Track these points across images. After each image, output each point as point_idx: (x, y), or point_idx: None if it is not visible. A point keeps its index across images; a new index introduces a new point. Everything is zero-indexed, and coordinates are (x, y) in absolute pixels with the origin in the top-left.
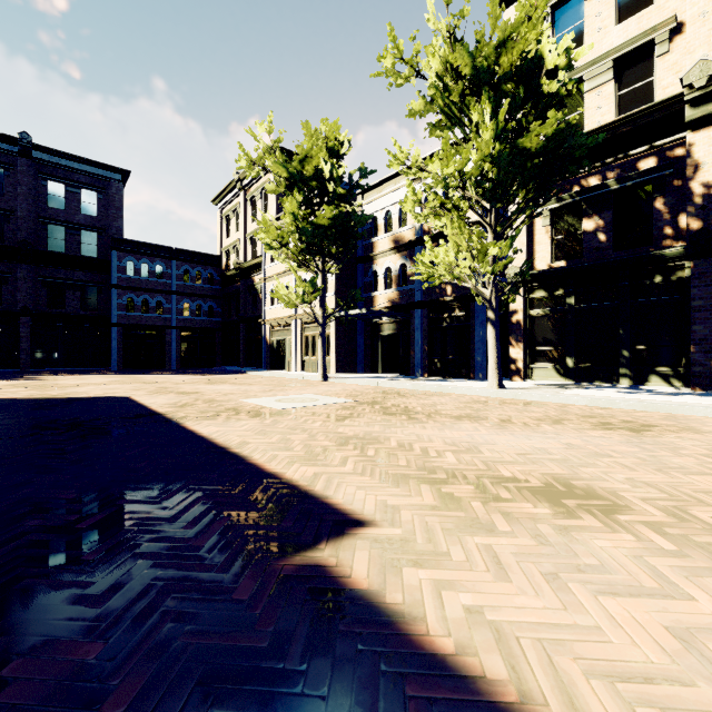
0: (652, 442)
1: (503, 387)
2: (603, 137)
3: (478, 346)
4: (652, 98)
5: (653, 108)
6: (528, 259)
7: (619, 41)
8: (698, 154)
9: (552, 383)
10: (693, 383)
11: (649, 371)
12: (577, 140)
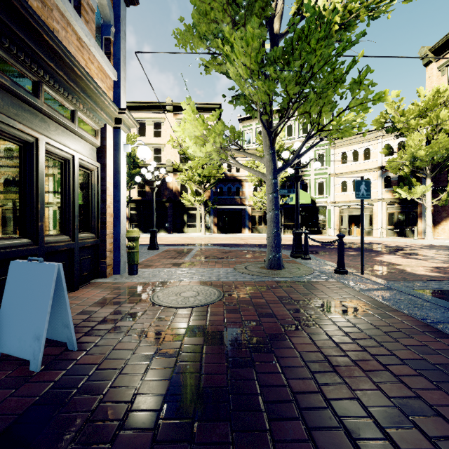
0: None
1: None
2: None
3: None
4: (161, 160)
5: (161, 164)
6: (130, 195)
7: (154, 142)
8: None
9: None
10: (168, 232)
11: (160, 229)
12: None
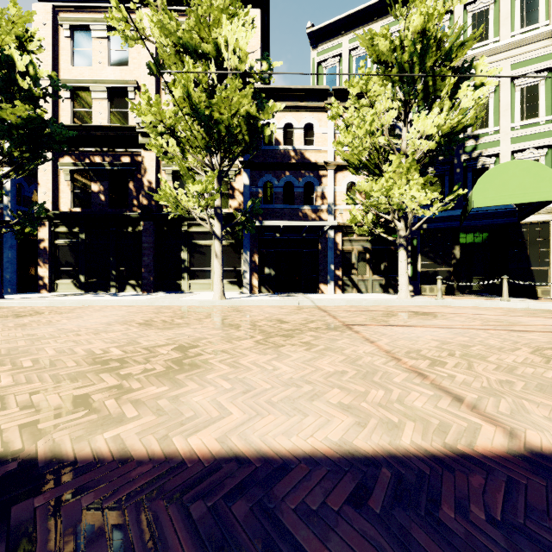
0: (9, 321)
1: (2, 298)
2: (73, 134)
3: (8, 266)
4: (128, 122)
5: (125, 128)
6: (55, 202)
7: (111, 77)
8: (146, 163)
9: (70, 293)
10: (144, 289)
11: (126, 283)
12: (61, 129)
